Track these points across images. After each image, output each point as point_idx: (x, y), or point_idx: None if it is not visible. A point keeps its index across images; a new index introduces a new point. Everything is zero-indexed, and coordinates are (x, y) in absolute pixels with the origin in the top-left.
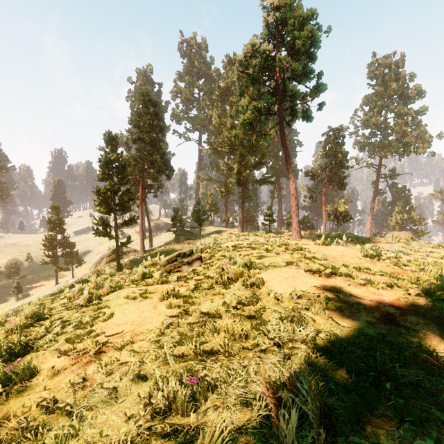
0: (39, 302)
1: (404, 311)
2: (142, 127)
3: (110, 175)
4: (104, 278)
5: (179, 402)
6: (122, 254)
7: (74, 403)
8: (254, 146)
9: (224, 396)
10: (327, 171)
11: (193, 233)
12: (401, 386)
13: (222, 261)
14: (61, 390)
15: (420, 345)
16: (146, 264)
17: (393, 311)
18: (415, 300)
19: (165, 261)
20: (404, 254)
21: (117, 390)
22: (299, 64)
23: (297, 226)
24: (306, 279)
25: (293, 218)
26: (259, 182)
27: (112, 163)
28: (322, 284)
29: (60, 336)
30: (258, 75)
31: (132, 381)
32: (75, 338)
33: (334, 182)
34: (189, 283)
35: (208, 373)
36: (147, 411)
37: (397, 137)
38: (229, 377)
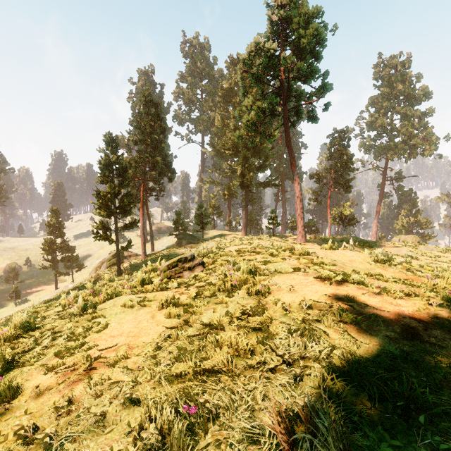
0: (32, 310)
1: (427, 324)
2: (143, 128)
3: (110, 177)
4: (103, 284)
5: (174, 437)
6: (123, 259)
7: (55, 433)
8: (258, 148)
9: (227, 428)
10: (332, 174)
11: (196, 237)
12: (435, 418)
13: (225, 266)
14: (43, 415)
15: (450, 365)
16: (146, 269)
17: (415, 325)
18: (438, 311)
19: (165, 267)
20: (413, 258)
21: (106, 416)
22: (304, 63)
23: (303, 230)
24: (315, 287)
25: (298, 221)
26: (263, 184)
27: (112, 165)
28: (334, 293)
29: (50, 348)
30: (262, 74)
31: (123, 405)
32: (65, 352)
33: (340, 184)
34: (190, 290)
35: (209, 399)
36: (136, 448)
37: (404, 138)
38: (233, 404)
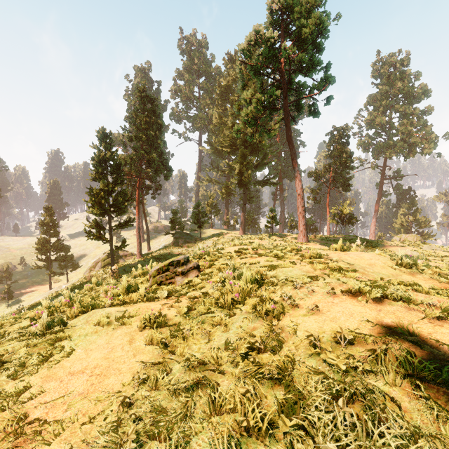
0: None
1: None
2: (139, 124)
3: (104, 174)
4: (89, 288)
5: None
6: (118, 258)
7: None
8: (256, 146)
9: None
10: (331, 172)
11: (193, 236)
12: None
13: (224, 272)
14: None
15: None
16: (136, 272)
17: None
18: None
19: (155, 271)
20: (425, 259)
21: None
22: (305, 54)
23: (304, 229)
24: (348, 307)
25: (299, 220)
26: (261, 183)
27: (105, 161)
28: (377, 317)
29: None
30: (262, 66)
31: None
32: None
33: (339, 183)
34: (182, 302)
35: None
36: None
37: (403, 137)
38: None
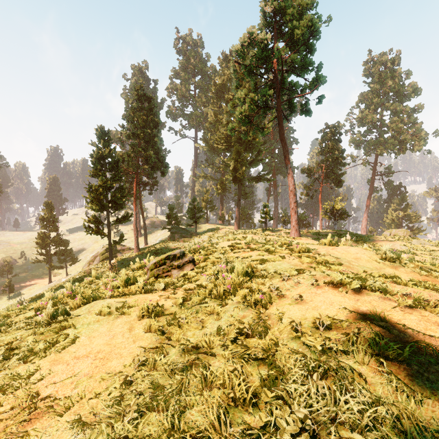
0: (3, 314)
1: None
2: (136, 122)
3: (103, 171)
4: (89, 281)
5: None
6: (116, 253)
7: None
8: (251, 143)
9: None
10: (323, 168)
11: (189, 231)
12: None
13: (217, 266)
14: None
15: None
16: (134, 266)
17: None
18: None
19: (152, 265)
20: (412, 254)
21: None
22: (298, 55)
23: (296, 224)
24: (329, 297)
25: (291, 215)
26: (256, 179)
27: (104, 159)
28: (355, 306)
29: None
30: (255, 66)
31: None
32: (9, 384)
33: (331, 179)
34: (178, 293)
35: None
36: None
37: (393, 134)
38: None
